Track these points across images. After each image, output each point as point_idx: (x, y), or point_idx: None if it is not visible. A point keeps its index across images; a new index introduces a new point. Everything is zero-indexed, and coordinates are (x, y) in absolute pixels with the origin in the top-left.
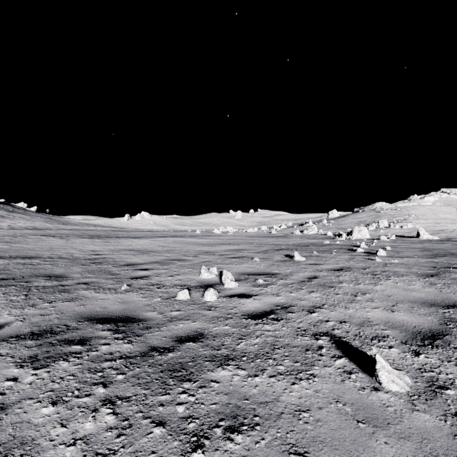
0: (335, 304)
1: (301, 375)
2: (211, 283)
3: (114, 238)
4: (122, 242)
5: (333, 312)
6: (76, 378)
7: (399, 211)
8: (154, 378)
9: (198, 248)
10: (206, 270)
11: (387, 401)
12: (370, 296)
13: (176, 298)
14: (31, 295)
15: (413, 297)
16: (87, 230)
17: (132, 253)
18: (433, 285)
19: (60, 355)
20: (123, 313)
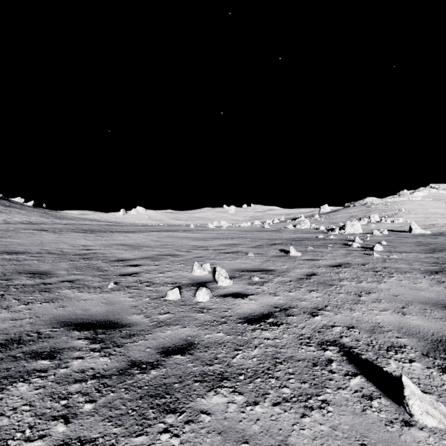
0: (339, 305)
1: (312, 402)
2: (204, 281)
3: (108, 233)
4: (115, 236)
5: (338, 315)
6: (33, 408)
7: (389, 205)
8: (130, 409)
9: (191, 242)
10: (198, 267)
11: (426, 444)
12: (376, 296)
13: (166, 297)
14: (8, 295)
15: (422, 297)
16: (82, 225)
17: (124, 248)
18: (440, 283)
19: (21, 373)
20: (105, 316)
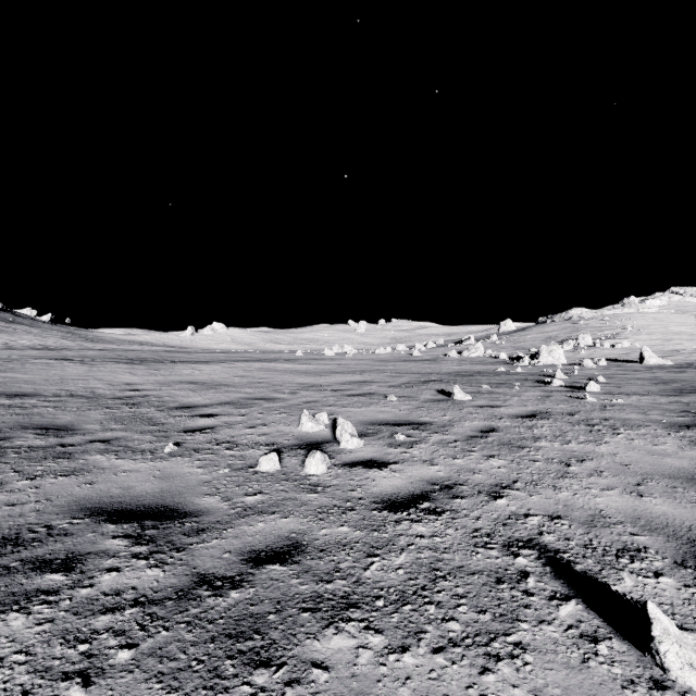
0: (534, 481)
1: (497, 646)
2: (318, 441)
3: (167, 364)
4: (178, 369)
5: (535, 497)
6: (31, 658)
7: (608, 321)
8: (194, 659)
9: (298, 379)
10: (309, 418)
11: None
12: (594, 465)
13: (257, 468)
14: (3, 464)
15: (668, 467)
16: (126, 351)
17: (191, 388)
18: (695, 444)
19: (15, 597)
20: (158, 498)
